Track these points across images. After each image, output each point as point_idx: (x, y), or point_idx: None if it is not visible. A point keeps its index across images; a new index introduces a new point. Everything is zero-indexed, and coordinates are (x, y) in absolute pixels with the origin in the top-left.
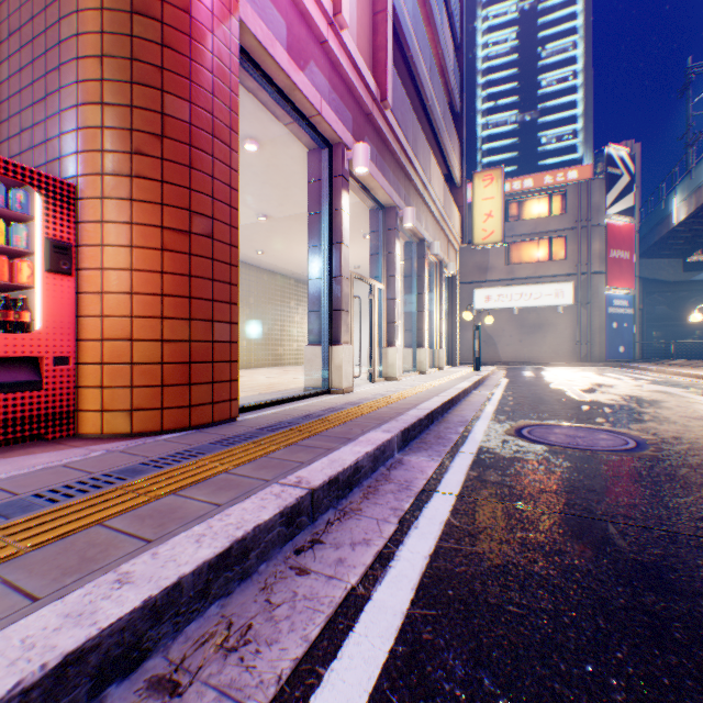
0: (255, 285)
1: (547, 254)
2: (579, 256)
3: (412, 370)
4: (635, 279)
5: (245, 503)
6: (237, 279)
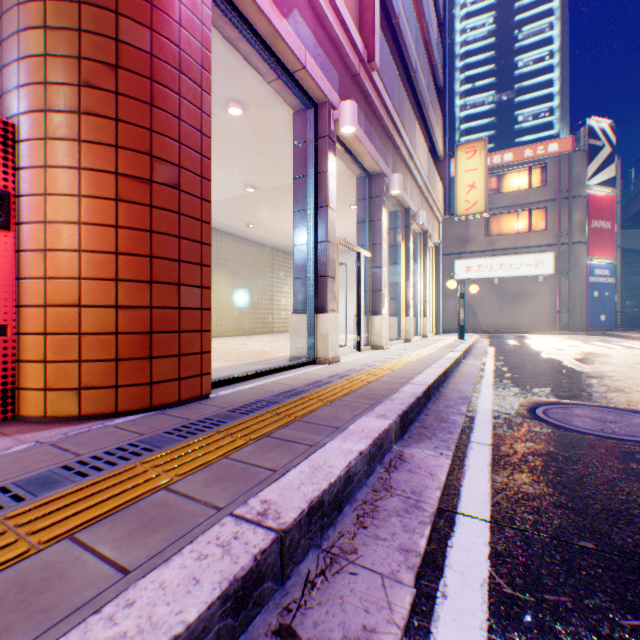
0: (245, 257)
1: (527, 225)
2: (559, 227)
3: (397, 338)
4: (616, 249)
5: (168, 569)
6: (210, 238)
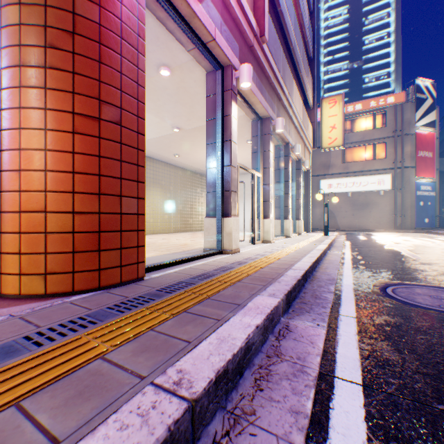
0: (173, 177)
1: (372, 155)
2: (395, 156)
3: (280, 235)
4: (436, 171)
5: (92, 440)
6: (144, 161)
